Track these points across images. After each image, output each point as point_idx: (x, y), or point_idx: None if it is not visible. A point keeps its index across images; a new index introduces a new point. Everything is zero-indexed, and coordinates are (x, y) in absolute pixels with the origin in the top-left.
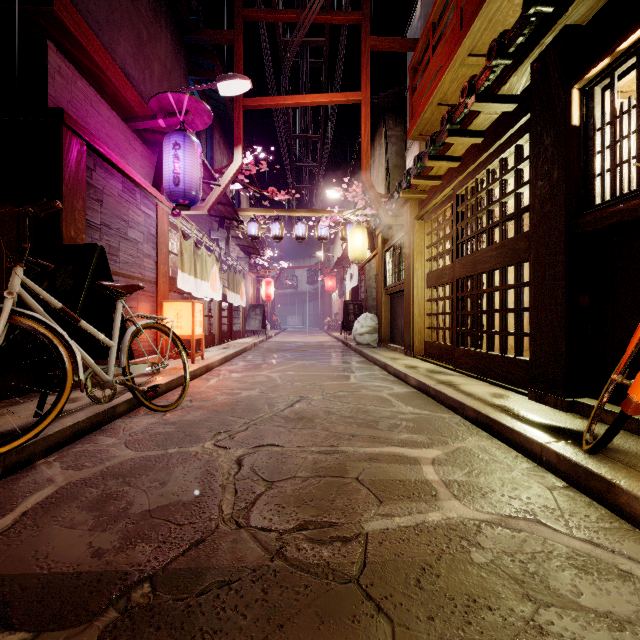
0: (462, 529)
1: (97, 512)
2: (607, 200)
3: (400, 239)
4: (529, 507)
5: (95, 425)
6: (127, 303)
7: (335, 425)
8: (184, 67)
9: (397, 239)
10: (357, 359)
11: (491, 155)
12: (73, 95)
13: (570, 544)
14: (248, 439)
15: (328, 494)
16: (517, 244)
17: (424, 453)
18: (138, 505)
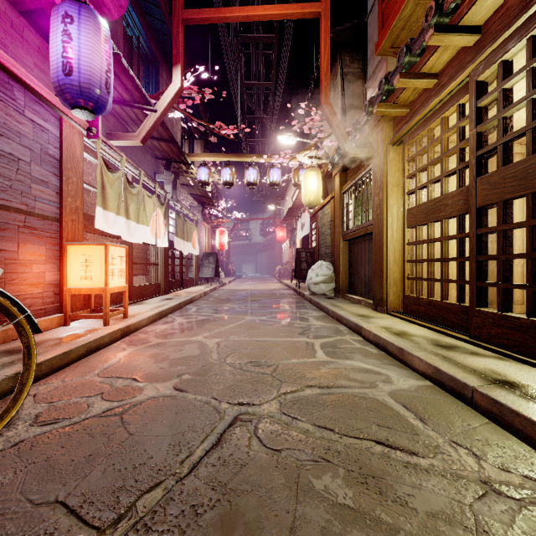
0: None
1: None
2: None
3: (365, 174)
4: None
5: None
6: None
7: None
8: None
9: (361, 175)
10: (315, 313)
11: None
12: None
13: None
14: None
15: None
16: None
17: None
18: None
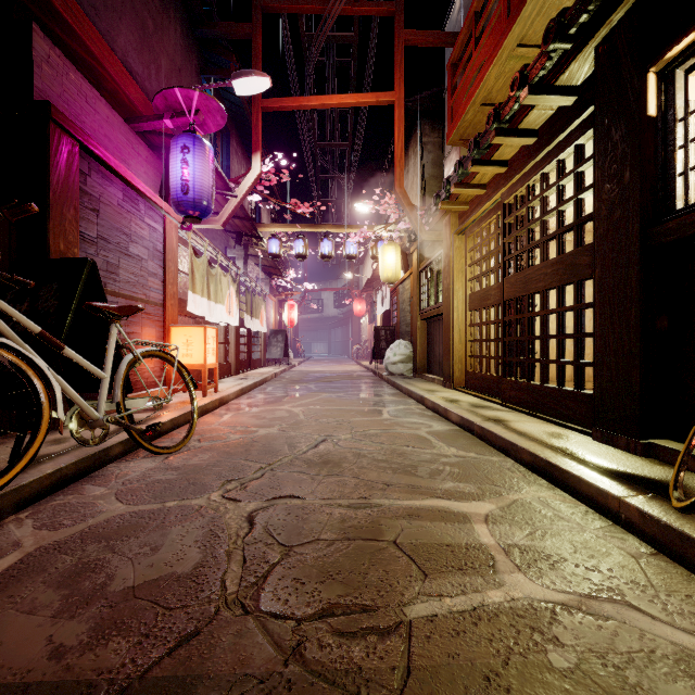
0: (532, 616)
1: (67, 590)
2: (692, 203)
3: (438, 257)
4: (613, 583)
5: (83, 471)
6: (129, 328)
7: (366, 471)
8: (196, 64)
9: (434, 257)
10: (390, 391)
11: (546, 157)
12: (64, 88)
13: (676, 639)
14: (263, 489)
15: (359, 564)
16: (578, 259)
17: (474, 507)
18: (120, 580)
